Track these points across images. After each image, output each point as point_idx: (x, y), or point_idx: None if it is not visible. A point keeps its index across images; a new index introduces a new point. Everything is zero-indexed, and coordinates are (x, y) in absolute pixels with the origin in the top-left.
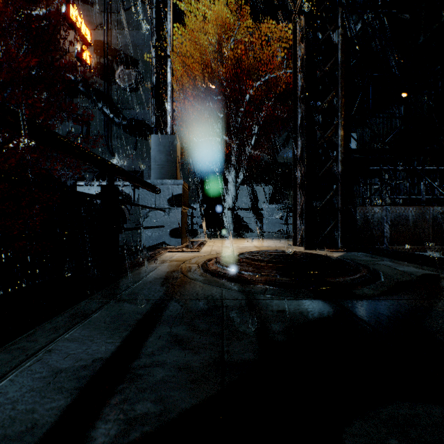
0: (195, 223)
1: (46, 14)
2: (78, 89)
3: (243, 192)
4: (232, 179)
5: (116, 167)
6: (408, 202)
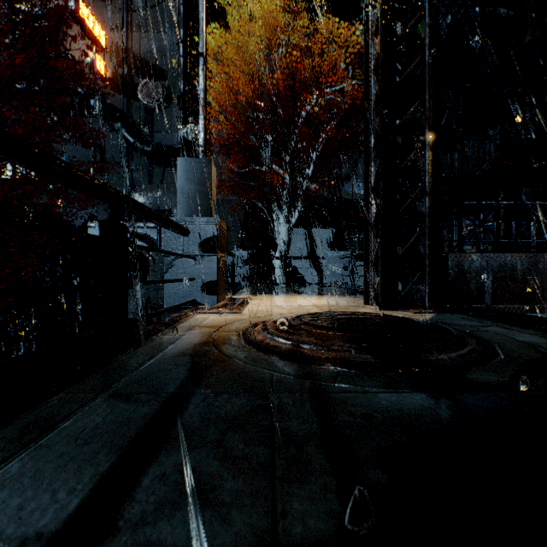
0: (237, 274)
1: (49, 12)
2: (90, 106)
3: (297, 236)
4: (283, 219)
5: (123, 196)
6: (514, 248)
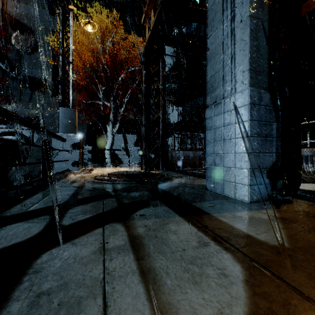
0: (84, 158)
1: None
2: None
3: (117, 138)
4: (110, 129)
5: (49, 131)
6: (191, 149)
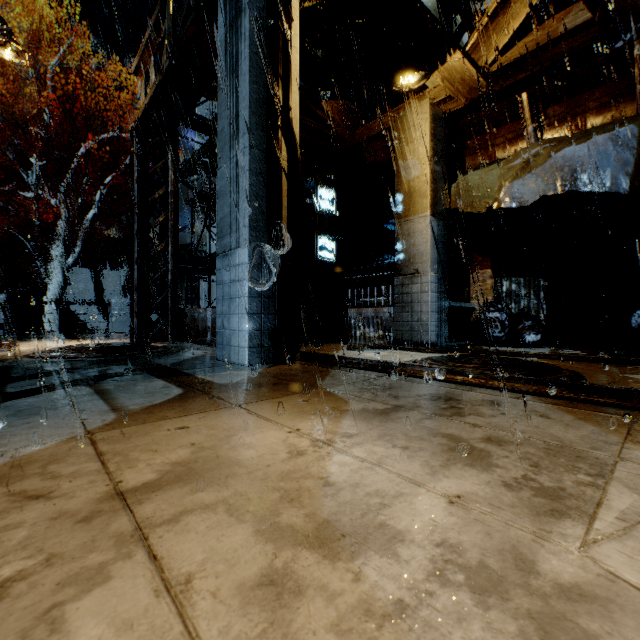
0: None
1: None
2: None
3: (77, 276)
4: (56, 257)
5: None
6: None
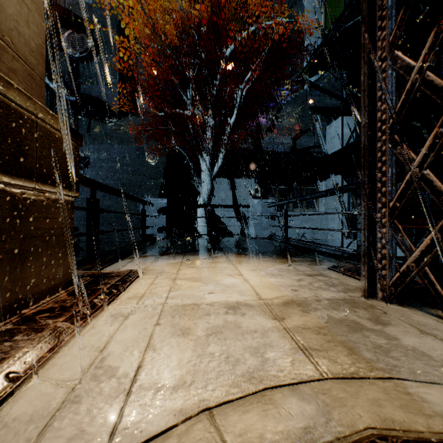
0: (151, 225)
1: None
2: None
3: (220, 186)
4: (206, 166)
5: None
6: None
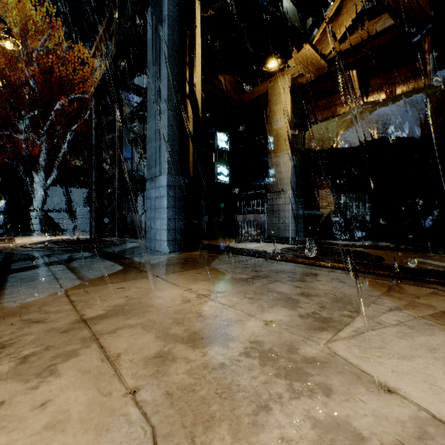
0: None
1: None
2: None
3: (53, 192)
4: (39, 179)
5: None
6: None
